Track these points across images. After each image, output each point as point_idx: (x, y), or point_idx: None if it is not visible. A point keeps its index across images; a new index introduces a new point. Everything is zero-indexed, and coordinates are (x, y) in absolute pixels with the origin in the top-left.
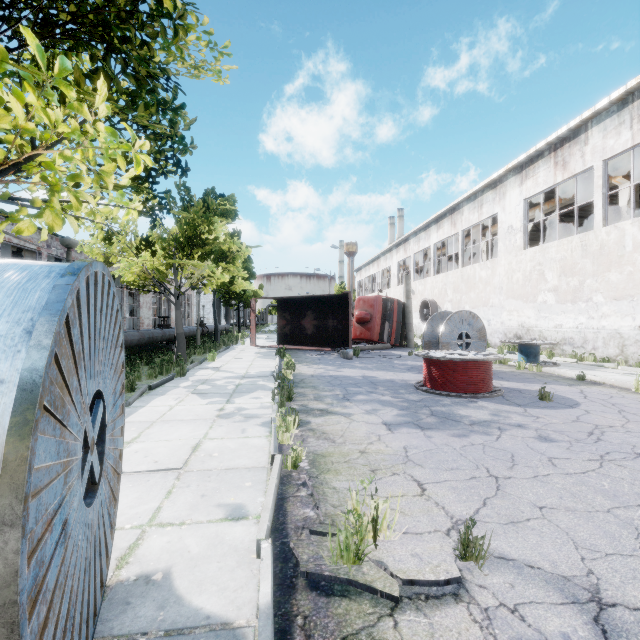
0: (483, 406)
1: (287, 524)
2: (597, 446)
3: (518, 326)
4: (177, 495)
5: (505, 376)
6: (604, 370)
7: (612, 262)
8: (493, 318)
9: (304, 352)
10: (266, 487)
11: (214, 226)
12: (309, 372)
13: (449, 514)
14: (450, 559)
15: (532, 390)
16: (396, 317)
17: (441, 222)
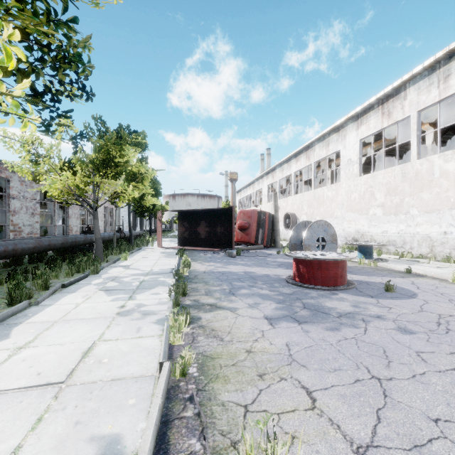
0: (344, 298)
1: None
2: (450, 337)
3: (355, 232)
4: (47, 424)
5: (352, 270)
6: (421, 264)
7: (424, 185)
8: (337, 226)
9: (199, 252)
10: (150, 405)
11: (126, 152)
12: (202, 269)
13: (347, 437)
14: None
15: (376, 282)
16: (267, 225)
17: (299, 156)
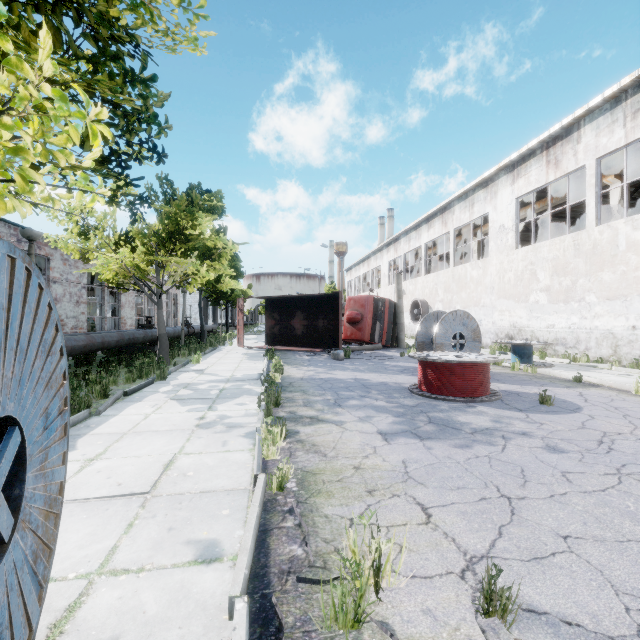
0: (483, 411)
1: (269, 567)
2: (610, 457)
3: (510, 326)
4: (139, 529)
5: (501, 378)
6: (599, 371)
7: (605, 261)
8: (484, 318)
9: (293, 353)
10: (246, 516)
11: (198, 221)
12: (298, 375)
13: (461, 549)
14: (470, 617)
15: (530, 393)
16: (387, 317)
17: (432, 221)
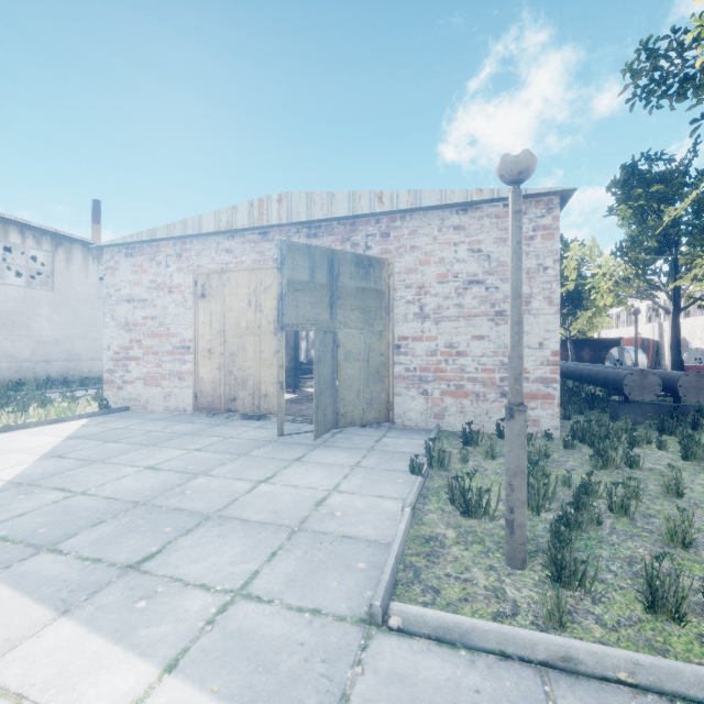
0: None
1: None
2: None
3: None
4: None
5: None
6: None
7: None
8: None
9: None
10: None
11: None
12: None
13: None
14: None
15: None
16: (651, 350)
17: None
